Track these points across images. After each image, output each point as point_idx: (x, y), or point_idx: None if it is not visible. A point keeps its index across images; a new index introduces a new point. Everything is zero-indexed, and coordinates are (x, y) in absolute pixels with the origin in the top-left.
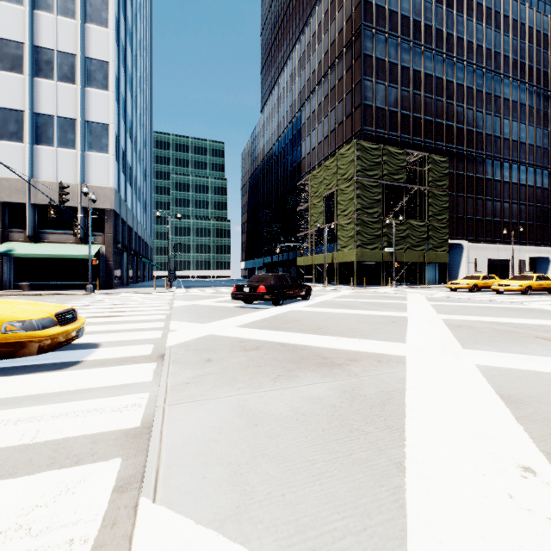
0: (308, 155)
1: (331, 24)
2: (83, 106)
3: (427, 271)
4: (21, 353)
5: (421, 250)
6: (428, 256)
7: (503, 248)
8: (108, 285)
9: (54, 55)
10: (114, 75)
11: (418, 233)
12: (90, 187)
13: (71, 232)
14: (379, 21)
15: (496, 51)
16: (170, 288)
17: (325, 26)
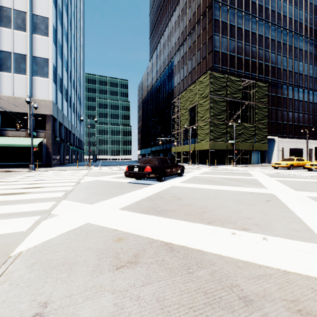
0: (178, 84)
1: (192, 2)
2: (31, 46)
3: (253, 156)
4: None
5: (251, 142)
6: (255, 146)
7: (299, 141)
8: (48, 164)
9: (11, 12)
10: (52, 26)
11: (249, 131)
12: (36, 100)
13: (23, 130)
14: None
15: (295, 19)
16: (90, 167)
17: (189, 4)
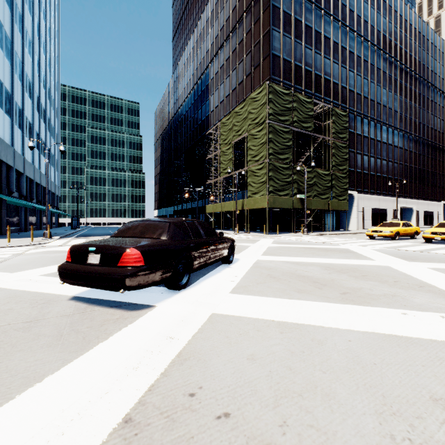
0: (216, 108)
1: None
2: None
3: (326, 218)
4: None
5: (326, 198)
6: (332, 203)
7: (382, 199)
8: None
9: None
10: None
11: (324, 182)
12: None
13: None
14: None
15: (377, 29)
16: (47, 239)
17: None
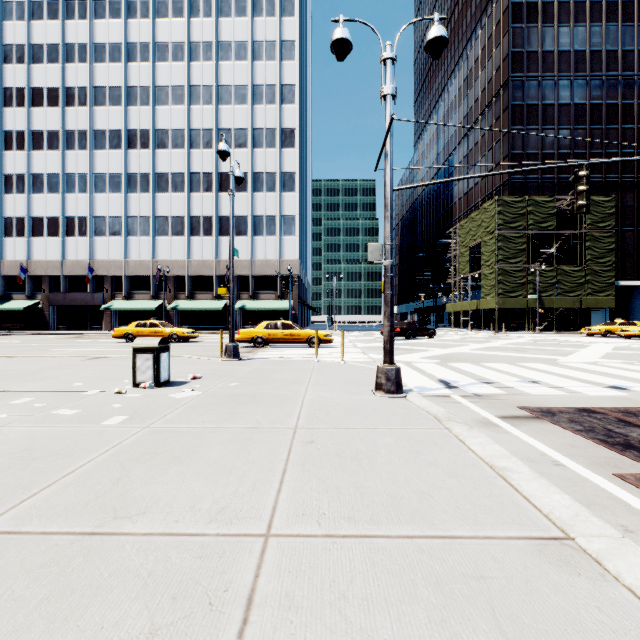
0: (460, 200)
1: (481, 72)
2: (280, 206)
3: (594, 317)
4: (326, 343)
5: (576, 295)
6: (585, 301)
7: None
8: None
9: (264, 176)
10: (298, 180)
11: (572, 279)
12: (284, 261)
13: (273, 292)
14: (530, 67)
15: None
16: (336, 331)
17: (475, 72)
